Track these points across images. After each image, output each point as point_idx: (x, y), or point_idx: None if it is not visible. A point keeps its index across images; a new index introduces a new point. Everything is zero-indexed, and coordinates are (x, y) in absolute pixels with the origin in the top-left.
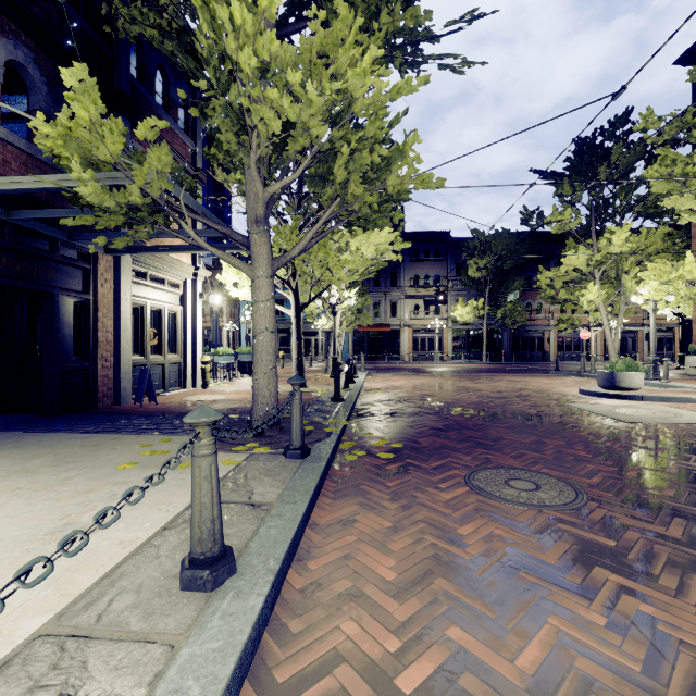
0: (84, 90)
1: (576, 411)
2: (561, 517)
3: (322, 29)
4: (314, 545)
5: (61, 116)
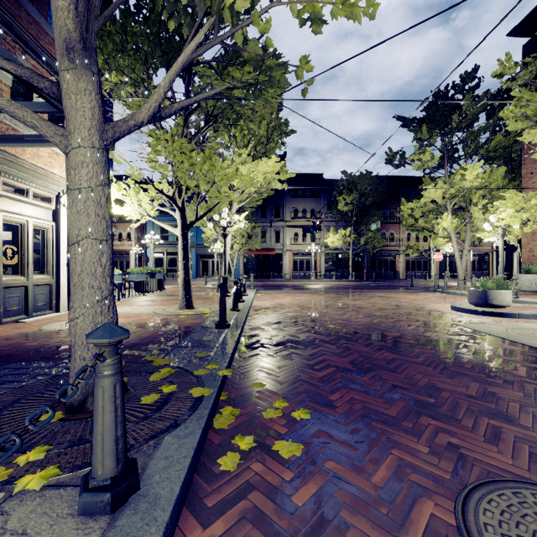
0: None
1: (475, 334)
2: None
3: None
4: None
5: None
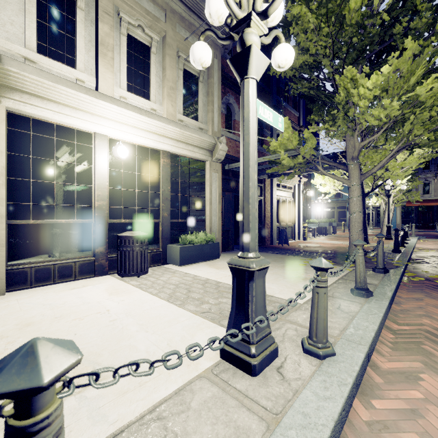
0: (288, 127)
1: None
2: None
3: (396, 60)
4: (401, 301)
5: (279, 138)
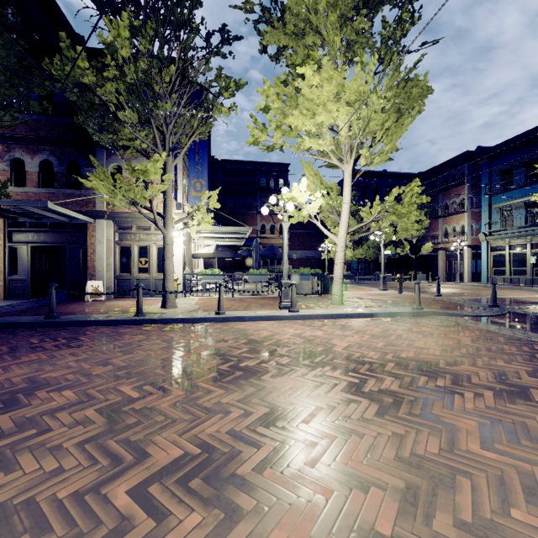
0: None
1: None
2: None
3: None
4: None
5: None
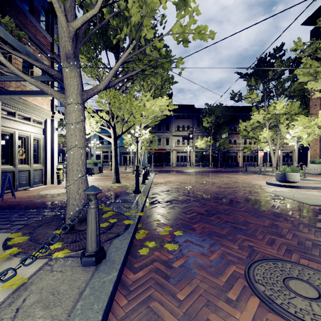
0: None
1: (275, 197)
2: None
3: None
4: None
5: None
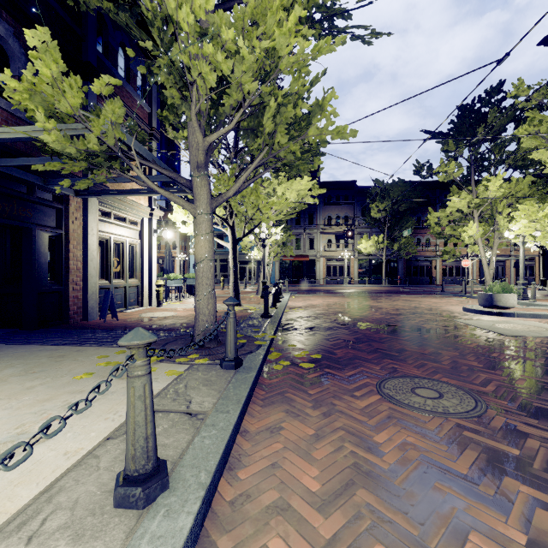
0: (45, 50)
1: (463, 326)
2: (465, 424)
3: (253, 0)
4: (244, 453)
5: (26, 73)
